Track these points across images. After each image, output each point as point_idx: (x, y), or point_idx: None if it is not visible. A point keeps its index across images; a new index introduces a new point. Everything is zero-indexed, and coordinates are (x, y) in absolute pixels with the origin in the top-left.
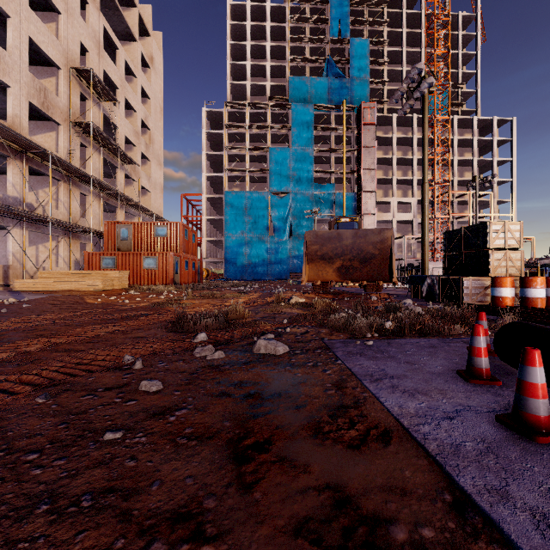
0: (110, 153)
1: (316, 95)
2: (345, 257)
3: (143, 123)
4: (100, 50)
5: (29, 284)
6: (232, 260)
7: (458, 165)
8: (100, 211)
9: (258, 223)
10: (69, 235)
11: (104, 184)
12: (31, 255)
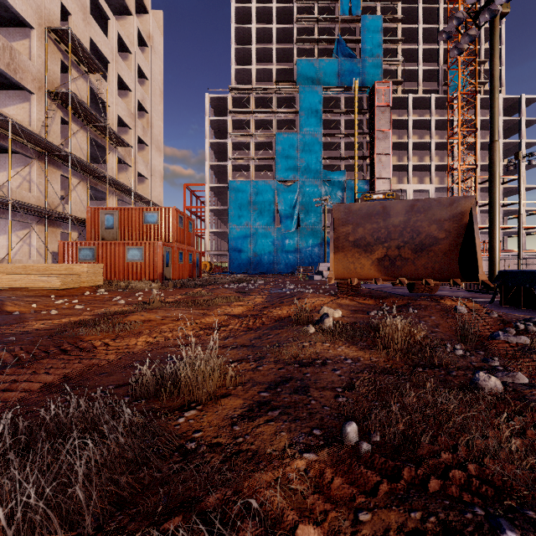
0: (99, 132)
1: (325, 78)
2: (391, 243)
3: (140, 105)
4: (86, 15)
5: None
6: (236, 253)
7: (480, 149)
8: (87, 197)
9: (263, 214)
10: (45, 222)
11: (87, 164)
12: (1, 246)
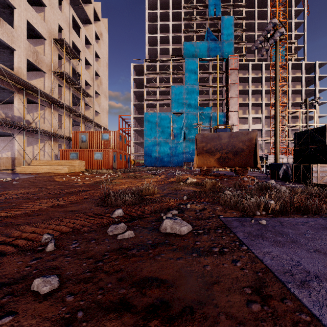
0: (76, 90)
1: (200, 53)
2: (223, 151)
3: (96, 72)
4: (70, 28)
5: (25, 168)
6: (149, 154)
7: (292, 93)
8: (70, 125)
9: (164, 132)
10: (51, 139)
11: (72, 108)
12: (30, 151)
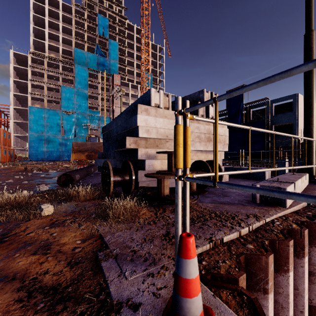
0: None
1: (90, 62)
2: (89, 151)
3: None
4: None
5: None
6: (35, 149)
7: None
8: None
9: (53, 128)
10: None
11: None
12: None
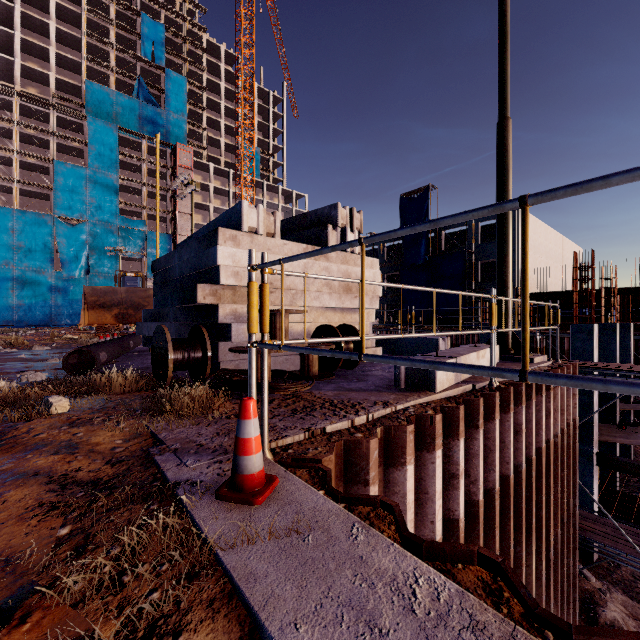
0: None
1: (124, 115)
2: (122, 306)
3: None
4: None
5: None
6: None
7: None
8: None
9: (35, 253)
10: None
11: None
12: None
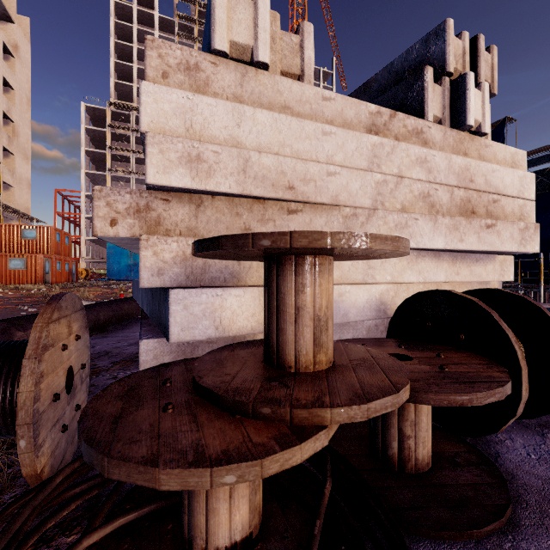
0: None
1: None
2: None
3: (5, 115)
4: None
5: None
6: (116, 260)
7: None
8: None
9: None
10: None
11: None
12: None
